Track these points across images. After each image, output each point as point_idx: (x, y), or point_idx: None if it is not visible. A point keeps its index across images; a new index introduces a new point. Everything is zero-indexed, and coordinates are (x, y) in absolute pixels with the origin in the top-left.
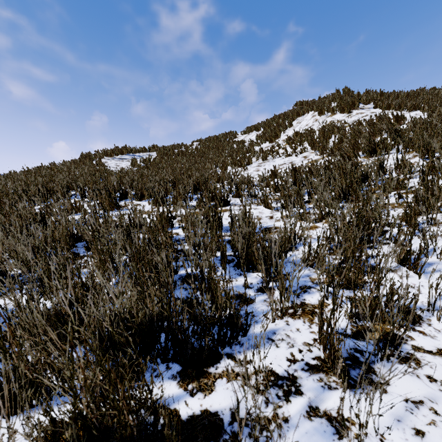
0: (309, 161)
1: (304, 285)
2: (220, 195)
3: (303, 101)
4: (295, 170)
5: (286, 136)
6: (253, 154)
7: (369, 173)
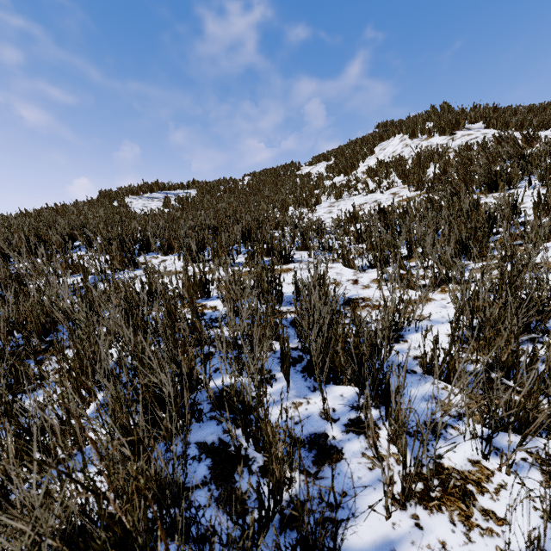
0: (401, 199)
1: (433, 419)
2: (279, 247)
3: (387, 122)
4: (383, 212)
5: (367, 167)
6: (322, 190)
7: (495, 216)
